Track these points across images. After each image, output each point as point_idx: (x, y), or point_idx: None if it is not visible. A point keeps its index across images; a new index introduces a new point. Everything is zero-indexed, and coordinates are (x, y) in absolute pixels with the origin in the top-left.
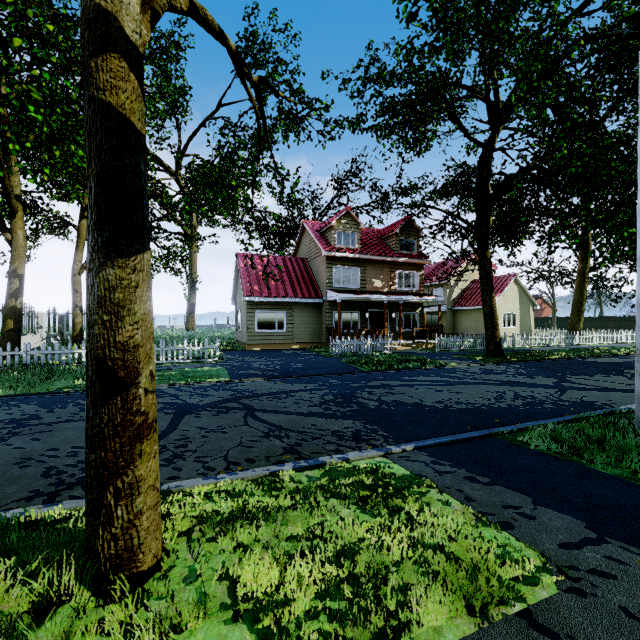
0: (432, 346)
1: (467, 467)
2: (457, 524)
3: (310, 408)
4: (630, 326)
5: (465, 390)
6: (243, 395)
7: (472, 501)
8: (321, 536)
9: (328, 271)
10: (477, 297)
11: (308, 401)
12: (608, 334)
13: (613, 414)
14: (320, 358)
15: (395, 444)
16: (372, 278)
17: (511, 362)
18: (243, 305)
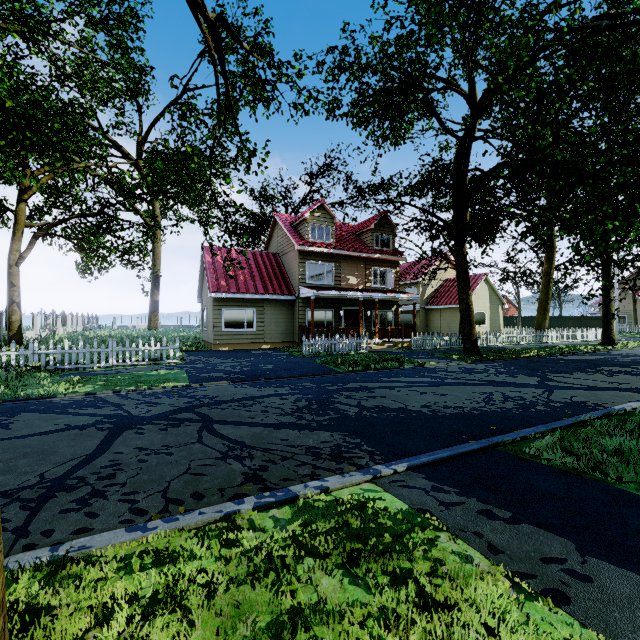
0: (408, 345)
1: (477, 494)
2: (491, 599)
3: (280, 417)
4: (588, 325)
5: (450, 392)
6: (201, 403)
7: (499, 552)
8: (291, 639)
9: (301, 266)
10: (449, 296)
11: (278, 408)
12: (573, 332)
13: (610, 416)
14: (292, 358)
15: (383, 463)
16: (347, 274)
17: (488, 360)
18: (209, 302)
